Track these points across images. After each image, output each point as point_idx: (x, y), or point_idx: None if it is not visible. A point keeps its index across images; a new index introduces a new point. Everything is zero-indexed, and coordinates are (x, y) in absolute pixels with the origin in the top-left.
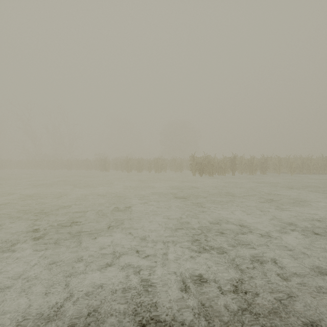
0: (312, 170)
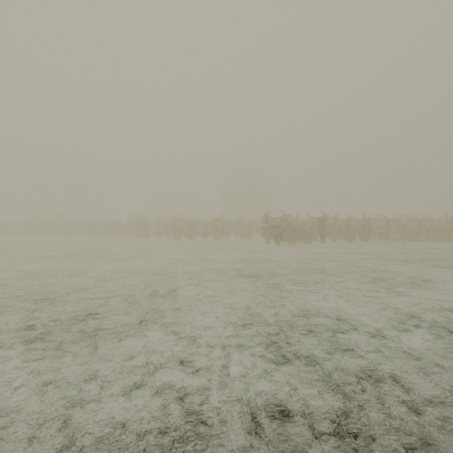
0: (432, 236)
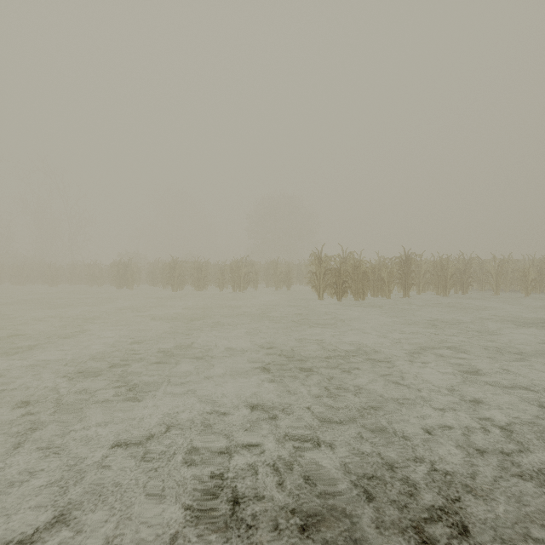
0: None
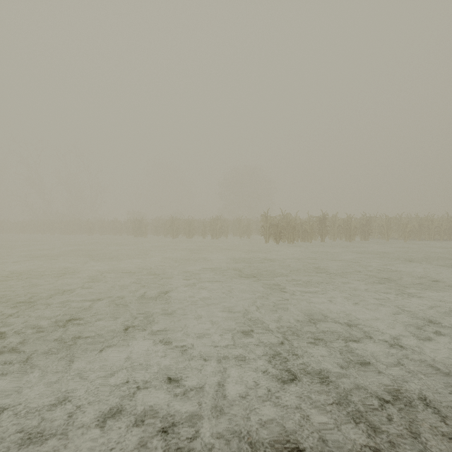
0: (434, 235)
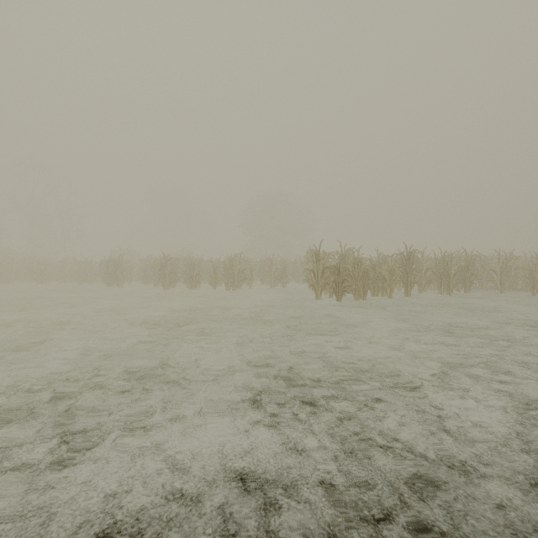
0: None
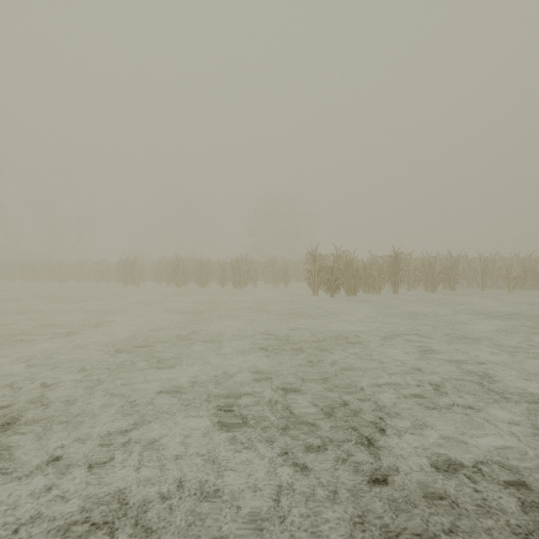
0: None
